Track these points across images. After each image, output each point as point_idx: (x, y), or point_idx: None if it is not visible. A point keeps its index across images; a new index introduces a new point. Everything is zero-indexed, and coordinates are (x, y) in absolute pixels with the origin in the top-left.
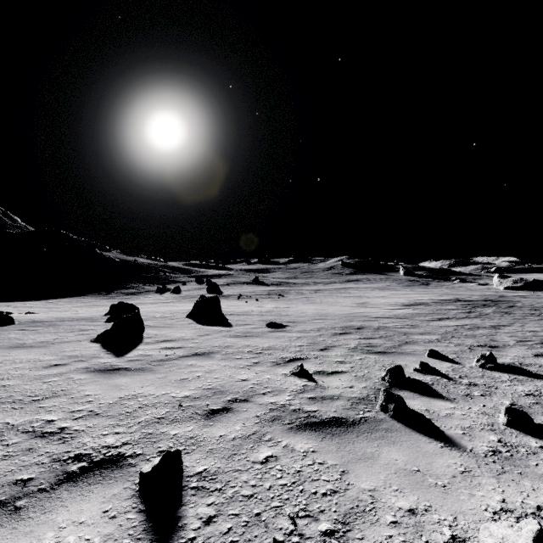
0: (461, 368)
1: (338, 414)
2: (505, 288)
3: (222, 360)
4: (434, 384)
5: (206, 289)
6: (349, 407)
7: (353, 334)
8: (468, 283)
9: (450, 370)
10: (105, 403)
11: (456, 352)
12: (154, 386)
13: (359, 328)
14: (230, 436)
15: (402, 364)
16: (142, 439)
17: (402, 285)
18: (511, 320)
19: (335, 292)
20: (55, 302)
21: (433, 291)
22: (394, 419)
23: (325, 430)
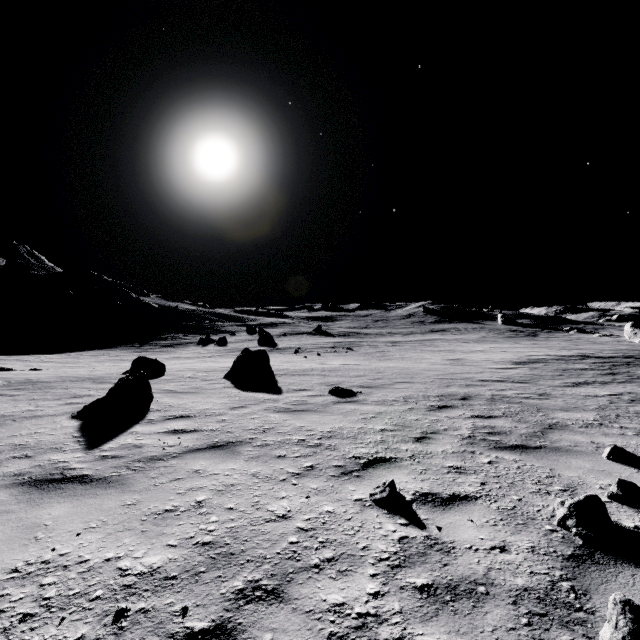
0: None
1: None
2: None
3: (253, 460)
4: None
5: (257, 341)
6: (528, 638)
7: (459, 409)
8: (589, 334)
9: None
10: None
11: None
12: (103, 532)
13: (464, 398)
14: None
15: (573, 477)
16: None
17: (502, 336)
18: None
19: (418, 345)
20: (77, 355)
21: (546, 344)
22: None
23: None
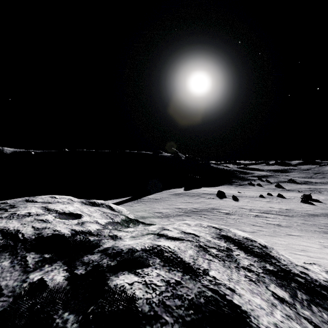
0: None
1: None
2: None
3: None
4: None
5: (274, 186)
6: None
7: None
8: None
9: None
10: None
11: None
12: None
13: None
14: None
15: None
16: None
17: None
18: None
19: None
20: (224, 187)
21: None
22: None
23: None
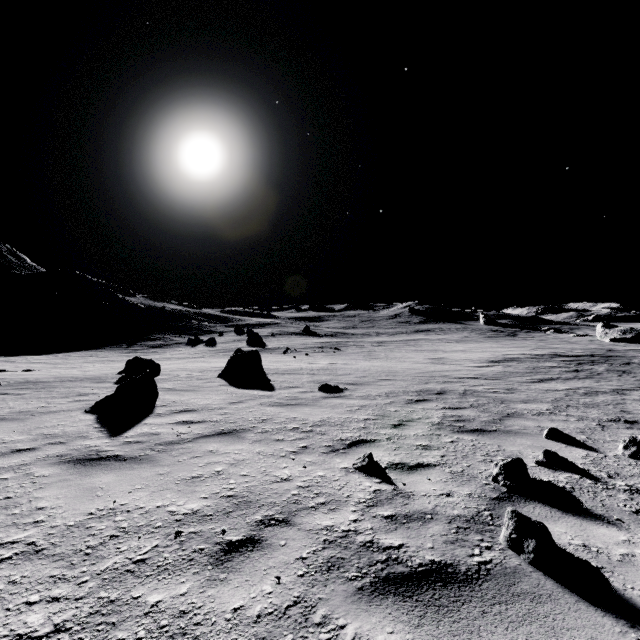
0: (603, 459)
1: (439, 555)
2: (611, 339)
3: (256, 442)
4: (576, 490)
5: (246, 341)
6: (453, 539)
7: (433, 402)
8: (564, 334)
9: (588, 462)
10: (61, 526)
11: (584, 431)
12: (148, 491)
13: (440, 393)
14: (252, 610)
15: (514, 451)
16: (92, 615)
17: (483, 336)
18: (634, 382)
19: (403, 344)
20: (65, 356)
21: (523, 344)
22: (538, 568)
23: (421, 596)
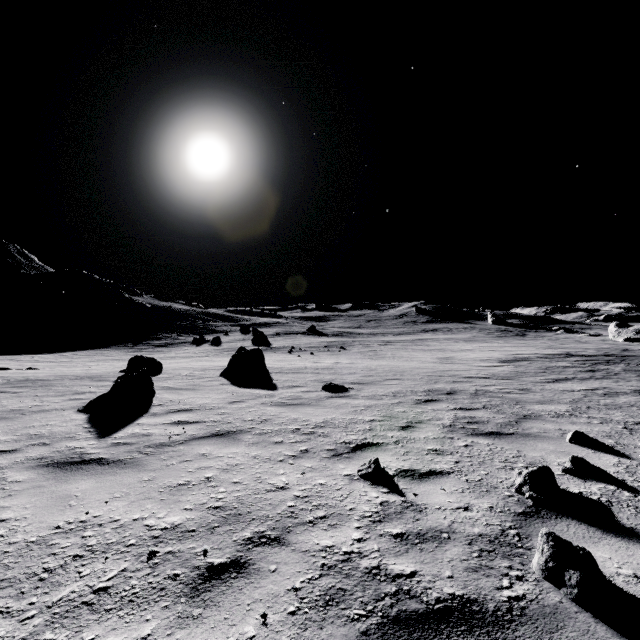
0: (637, 467)
1: (460, 587)
2: (625, 339)
3: (253, 445)
4: (614, 504)
5: (251, 340)
6: (476, 565)
7: (444, 402)
8: (576, 334)
9: (621, 470)
10: (20, 542)
11: (610, 434)
12: (127, 500)
13: (450, 393)
14: None
15: (536, 457)
16: None
17: (492, 336)
18: None
19: (410, 344)
20: (70, 355)
21: (533, 343)
22: (584, 607)
23: None
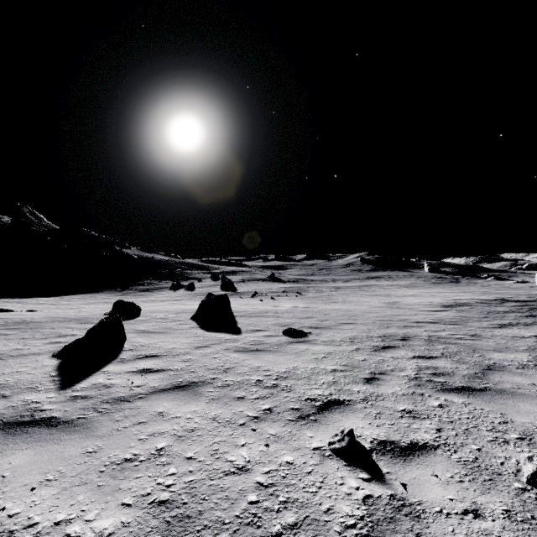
0: None
1: None
2: None
3: (213, 402)
4: None
5: (220, 286)
6: None
7: (401, 349)
8: (504, 281)
9: None
10: None
11: None
12: (58, 486)
13: (404, 339)
14: None
15: (526, 424)
16: None
17: (429, 282)
18: None
19: (358, 290)
20: (69, 298)
21: (468, 289)
22: None
23: None
